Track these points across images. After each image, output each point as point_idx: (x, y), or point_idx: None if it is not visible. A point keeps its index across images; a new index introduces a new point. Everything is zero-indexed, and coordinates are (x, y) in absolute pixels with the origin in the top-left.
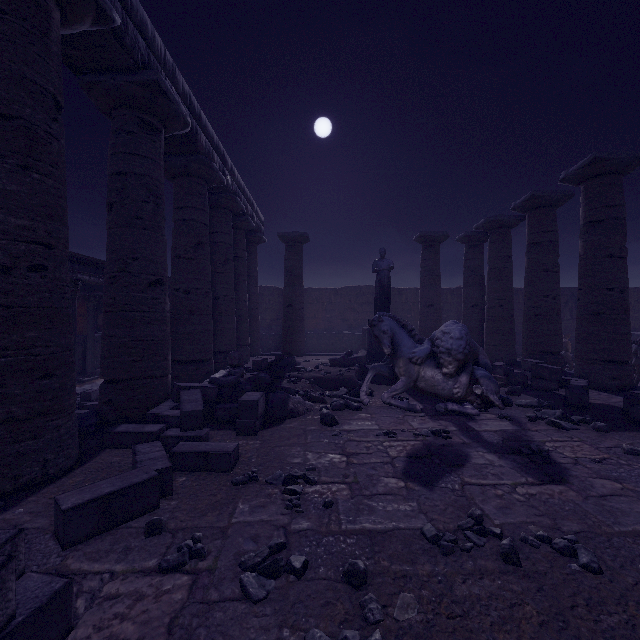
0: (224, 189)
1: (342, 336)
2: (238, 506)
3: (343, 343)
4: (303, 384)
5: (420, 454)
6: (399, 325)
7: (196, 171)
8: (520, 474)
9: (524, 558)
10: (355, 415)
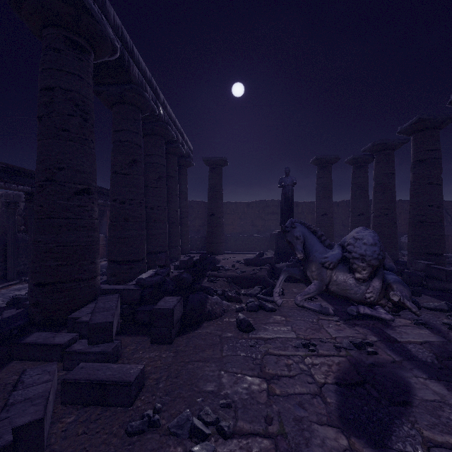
0: (157, 118)
1: (253, 238)
2: None
3: (254, 244)
4: (221, 283)
5: (351, 380)
6: (309, 231)
7: (130, 99)
8: None
9: None
10: (270, 318)
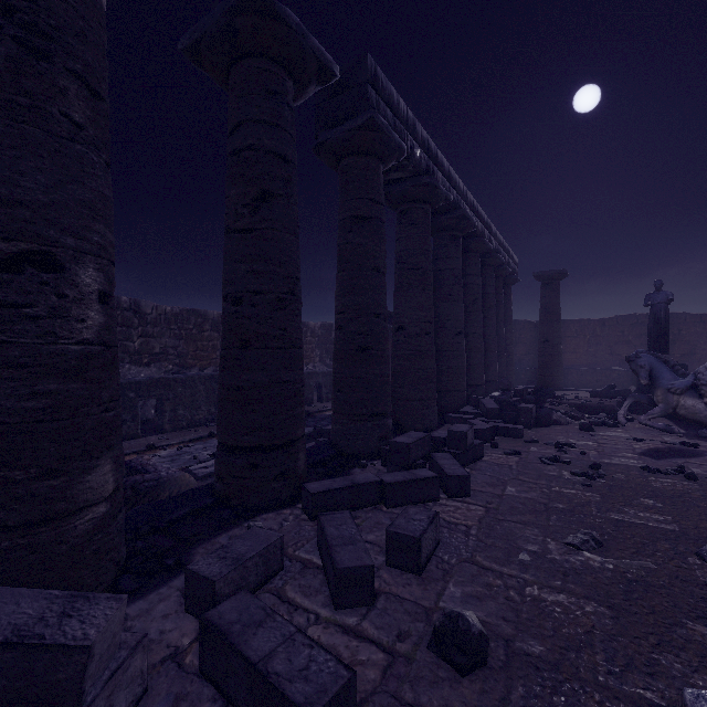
0: (489, 252)
1: (610, 373)
2: (531, 448)
3: (611, 380)
4: (563, 407)
5: (660, 450)
6: (659, 361)
7: (473, 248)
8: None
9: (701, 481)
10: (610, 429)
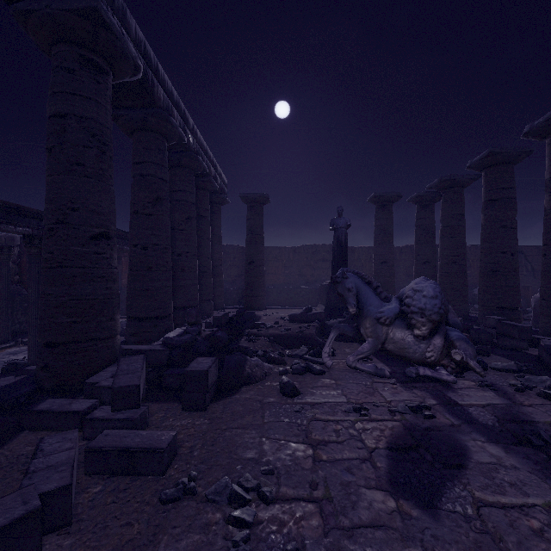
0: (185, 148)
1: (300, 290)
2: None
3: (301, 297)
4: (262, 342)
5: (404, 444)
6: (364, 282)
7: (154, 125)
8: (547, 484)
9: None
10: (318, 381)
